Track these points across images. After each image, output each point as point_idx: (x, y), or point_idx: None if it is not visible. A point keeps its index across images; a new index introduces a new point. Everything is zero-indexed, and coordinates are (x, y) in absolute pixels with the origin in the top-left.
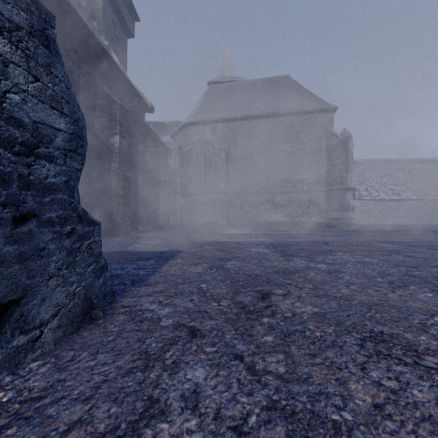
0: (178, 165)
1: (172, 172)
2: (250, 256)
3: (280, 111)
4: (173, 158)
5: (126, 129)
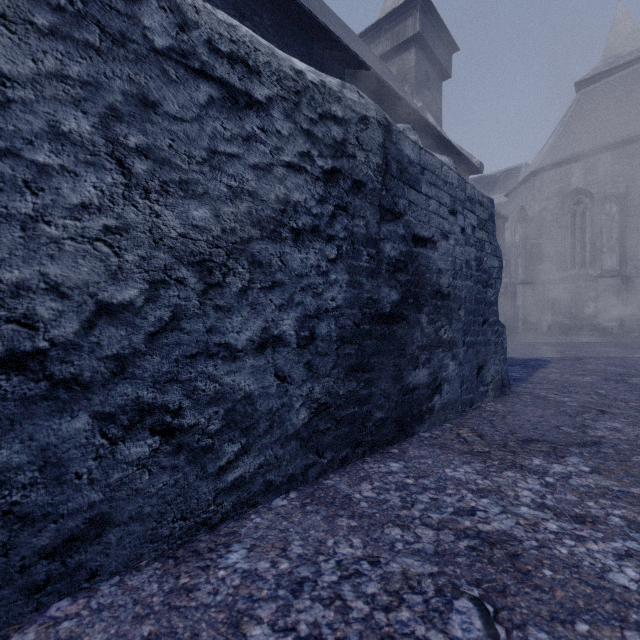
0: (520, 239)
1: (508, 250)
2: None
3: None
4: (509, 228)
5: None
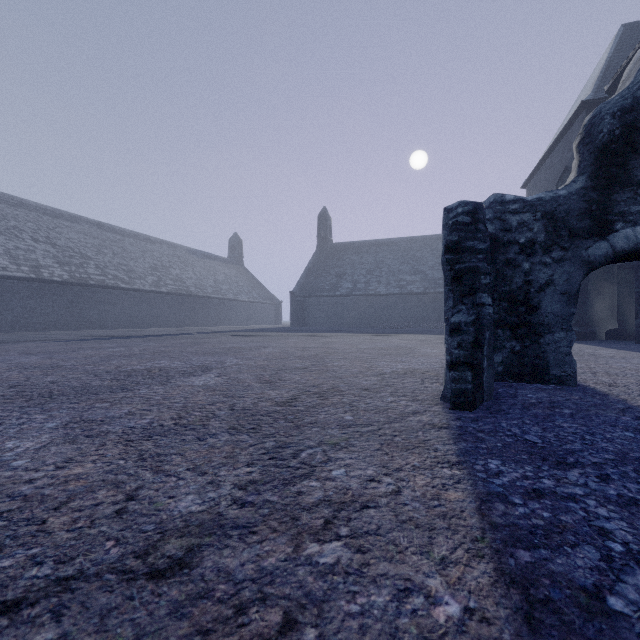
0: None
1: None
2: None
3: None
4: None
5: None
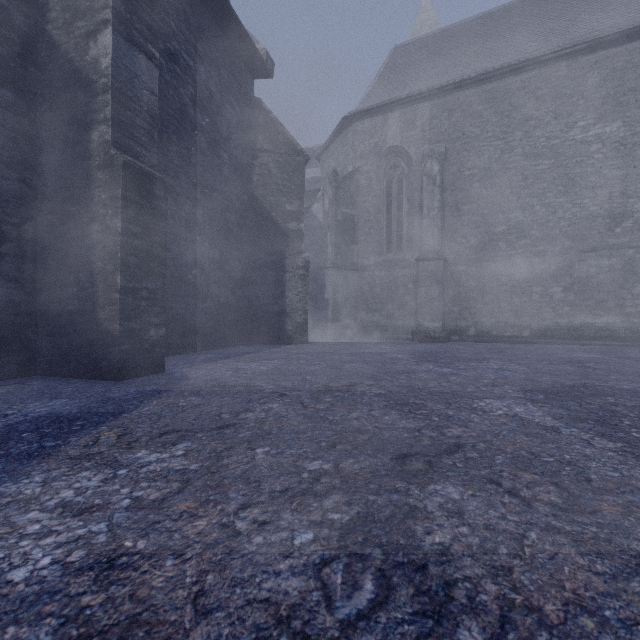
0: (330, 205)
1: (320, 228)
2: None
3: (594, 36)
4: (321, 199)
5: (157, 32)
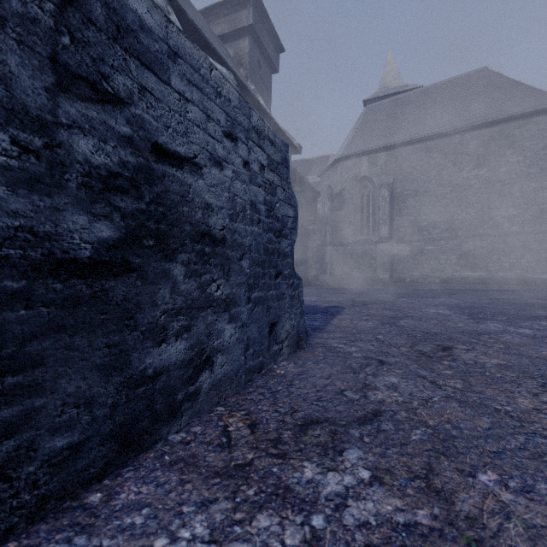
0: (328, 210)
1: (320, 218)
2: (426, 316)
3: (473, 123)
4: (321, 201)
5: None
